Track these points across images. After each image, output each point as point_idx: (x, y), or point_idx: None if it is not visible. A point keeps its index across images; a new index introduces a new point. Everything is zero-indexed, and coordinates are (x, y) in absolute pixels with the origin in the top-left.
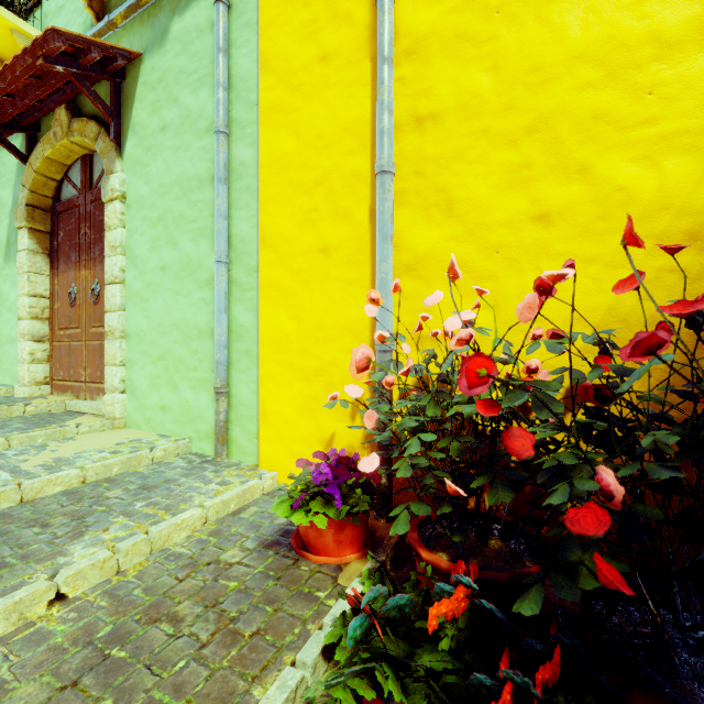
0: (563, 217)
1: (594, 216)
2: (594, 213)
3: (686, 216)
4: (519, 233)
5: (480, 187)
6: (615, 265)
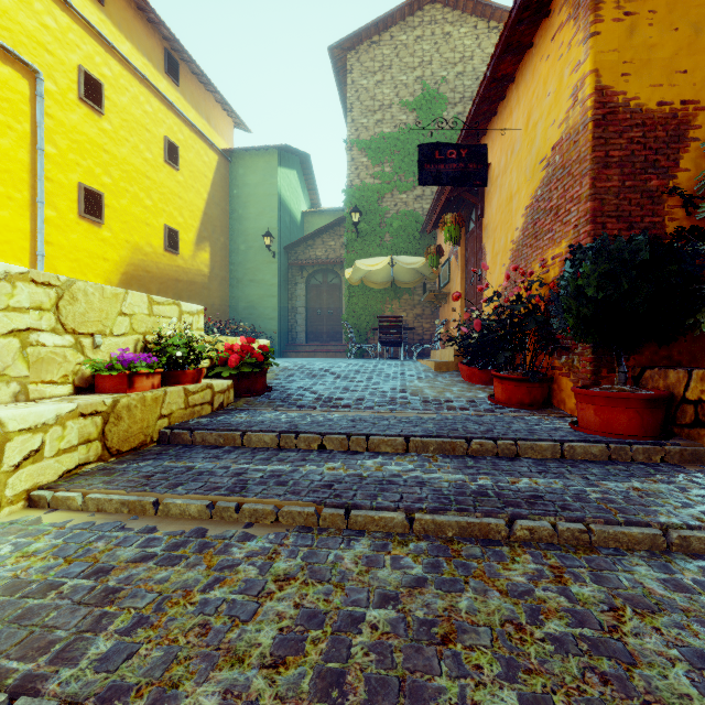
0: None
1: None
2: None
3: None
4: None
5: (64, 269)
6: None
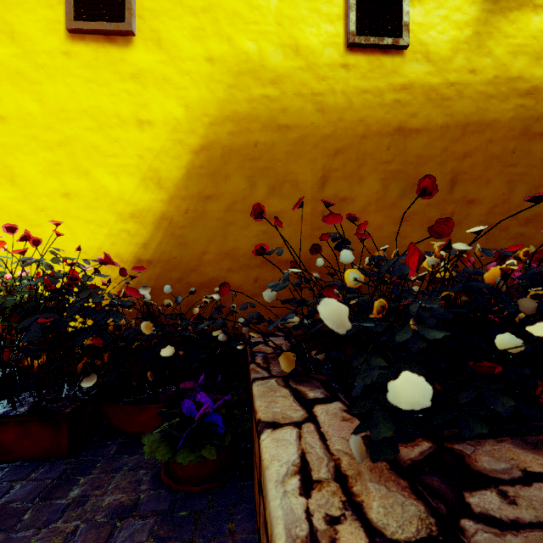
0: (78, 196)
1: (92, 198)
2: (92, 197)
3: (130, 205)
4: (55, 202)
5: (32, 170)
6: (101, 226)
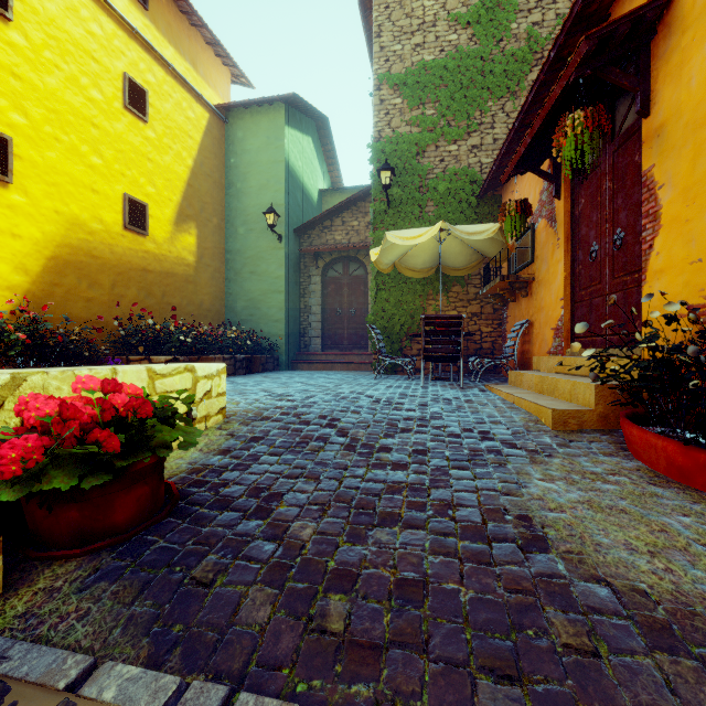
0: None
1: None
2: None
3: (7, 282)
4: None
5: None
6: None
